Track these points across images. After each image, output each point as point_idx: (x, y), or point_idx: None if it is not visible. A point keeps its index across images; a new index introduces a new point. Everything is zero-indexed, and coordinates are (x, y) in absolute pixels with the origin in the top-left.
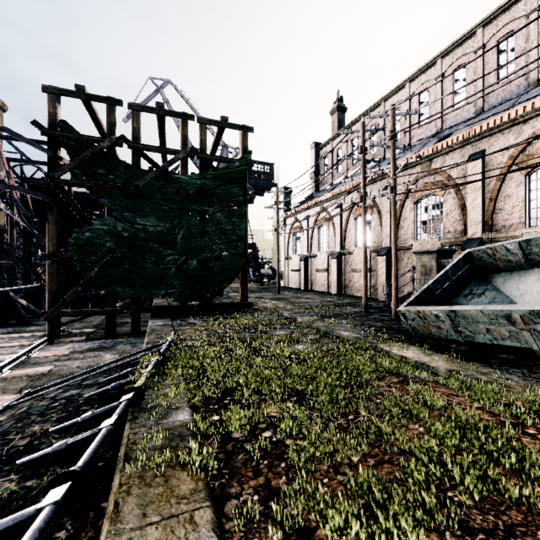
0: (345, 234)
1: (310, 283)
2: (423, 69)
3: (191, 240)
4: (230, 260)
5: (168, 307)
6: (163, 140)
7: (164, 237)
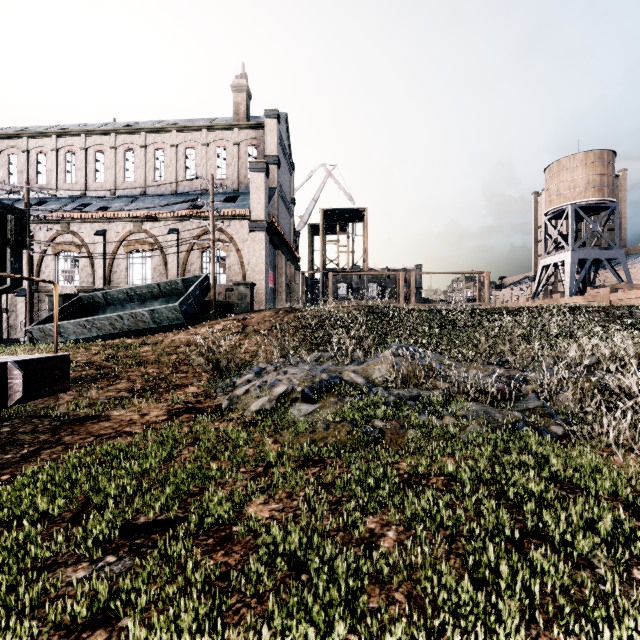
0: None
1: None
2: (69, 133)
3: None
4: None
5: None
6: None
7: None
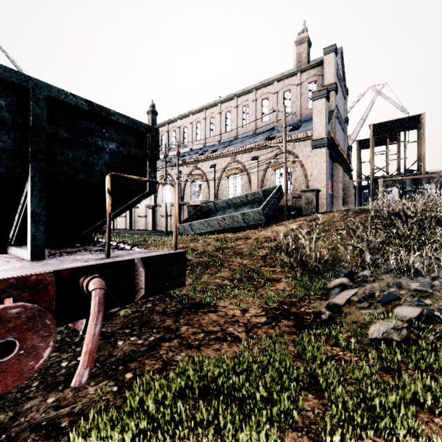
0: (157, 195)
1: (134, 225)
2: (198, 111)
3: None
4: None
5: None
6: None
7: None
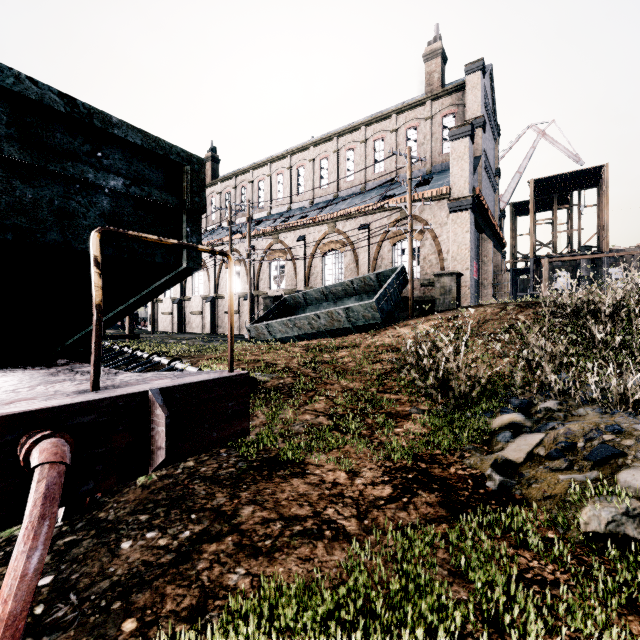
0: (218, 281)
1: (185, 326)
2: (279, 157)
3: None
4: None
5: None
6: None
7: None
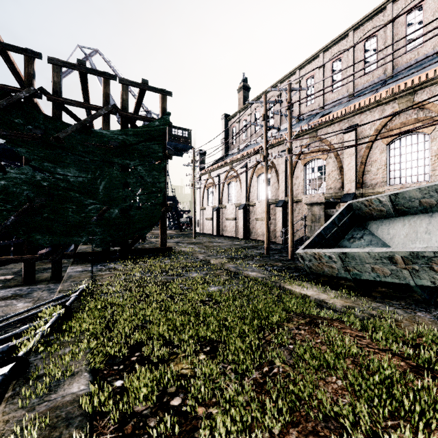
0: (249, 189)
1: (221, 230)
2: (309, 60)
3: (113, 190)
4: (150, 209)
5: (89, 253)
6: (86, 98)
7: (86, 187)
